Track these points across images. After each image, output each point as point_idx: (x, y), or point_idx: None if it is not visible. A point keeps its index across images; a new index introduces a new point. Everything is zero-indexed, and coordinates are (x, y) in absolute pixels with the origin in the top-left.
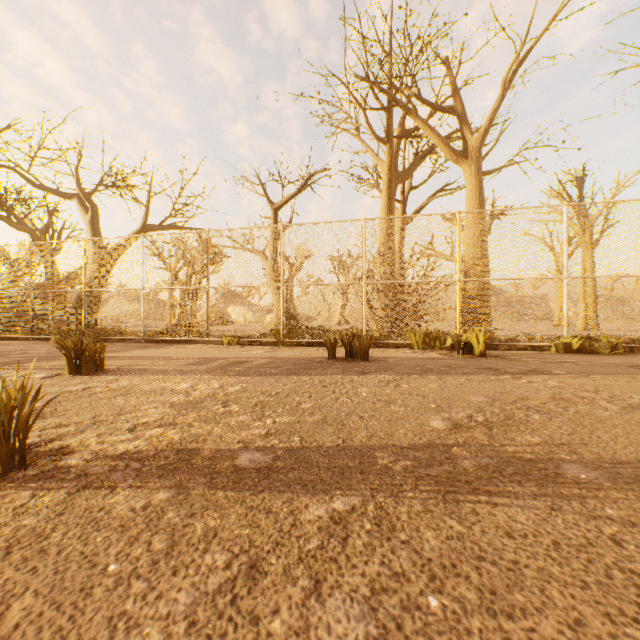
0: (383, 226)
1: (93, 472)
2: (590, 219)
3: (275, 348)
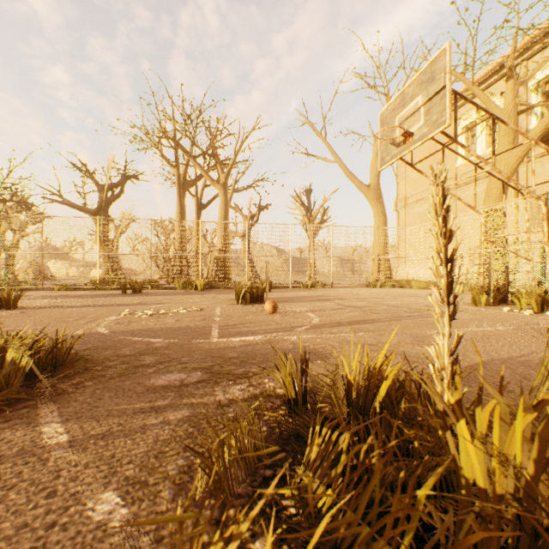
0: (178, 215)
1: (37, 308)
2: (313, 216)
3: (94, 291)
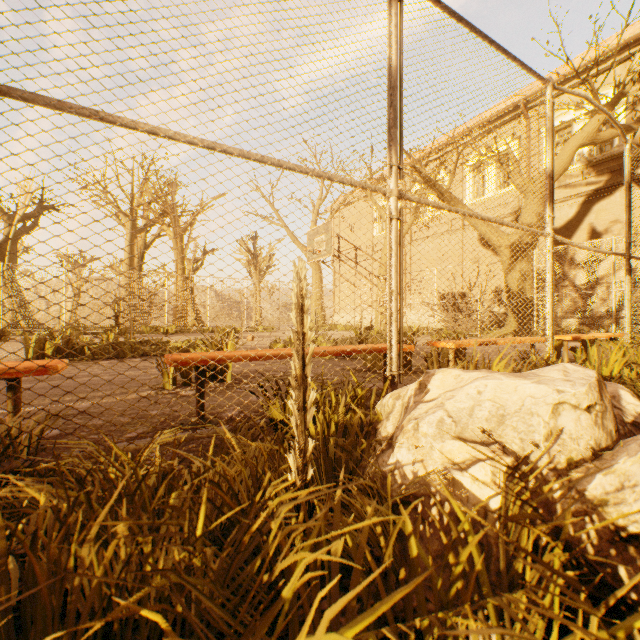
0: (127, 261)
1: None
2: (259, 263)
3: None
